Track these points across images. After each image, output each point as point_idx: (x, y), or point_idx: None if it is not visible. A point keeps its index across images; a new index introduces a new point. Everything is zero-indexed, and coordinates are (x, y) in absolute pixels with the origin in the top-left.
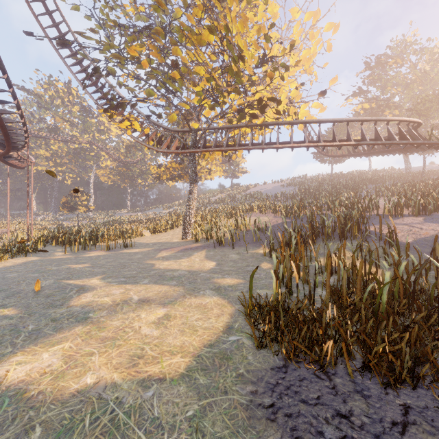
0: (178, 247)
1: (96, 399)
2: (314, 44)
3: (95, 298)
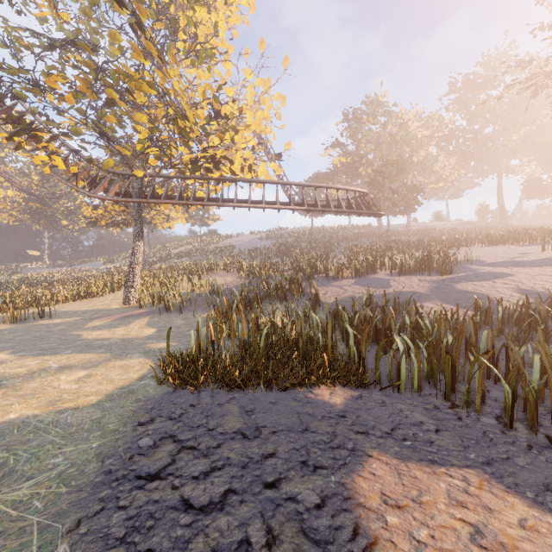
0: (116, 314)
1: (21, 423)
2: (267, 109)
3: (6, 370)
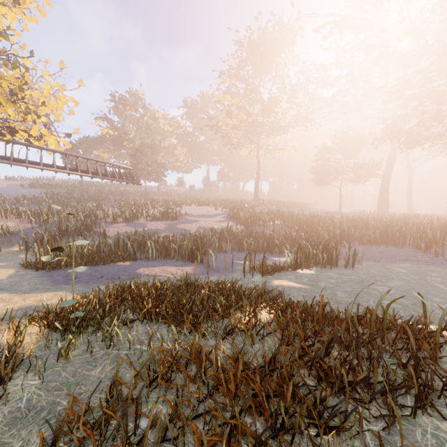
0: None
1: None
2: (61, 103)
3: None
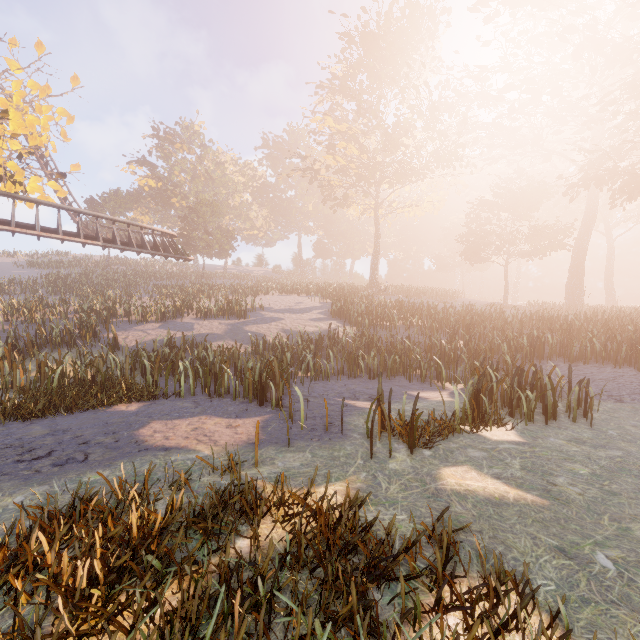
0: None
1: None
2: (45, 118)
3: None
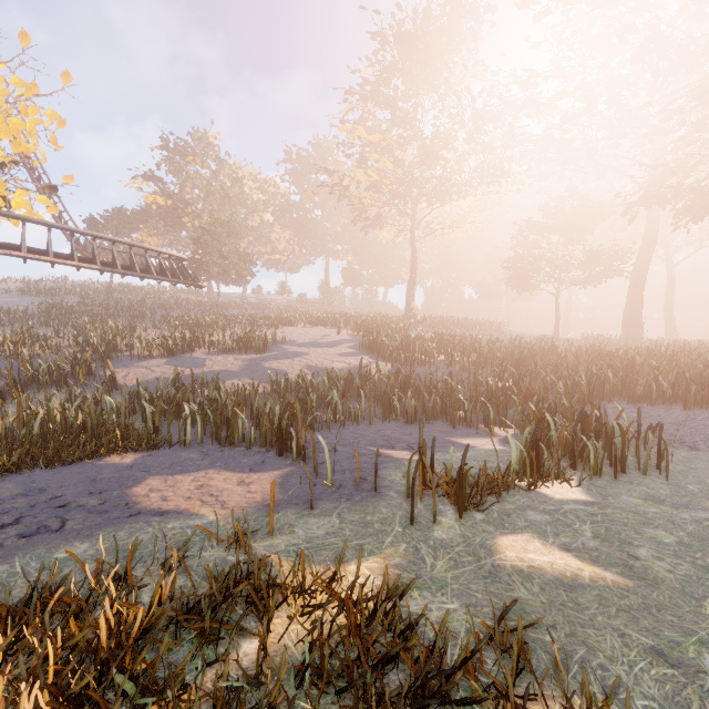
0: None
1: None
2: (32, 122)
3: None
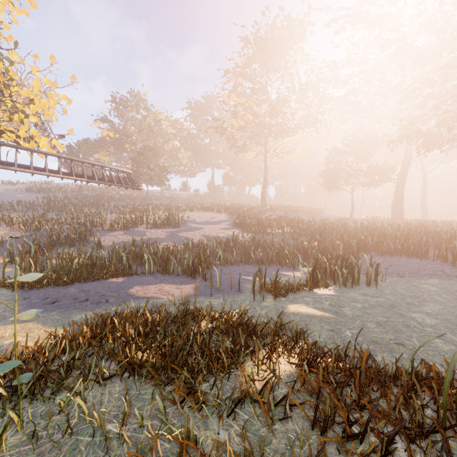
0: None
1: None
2: (53, 101)
3: None
